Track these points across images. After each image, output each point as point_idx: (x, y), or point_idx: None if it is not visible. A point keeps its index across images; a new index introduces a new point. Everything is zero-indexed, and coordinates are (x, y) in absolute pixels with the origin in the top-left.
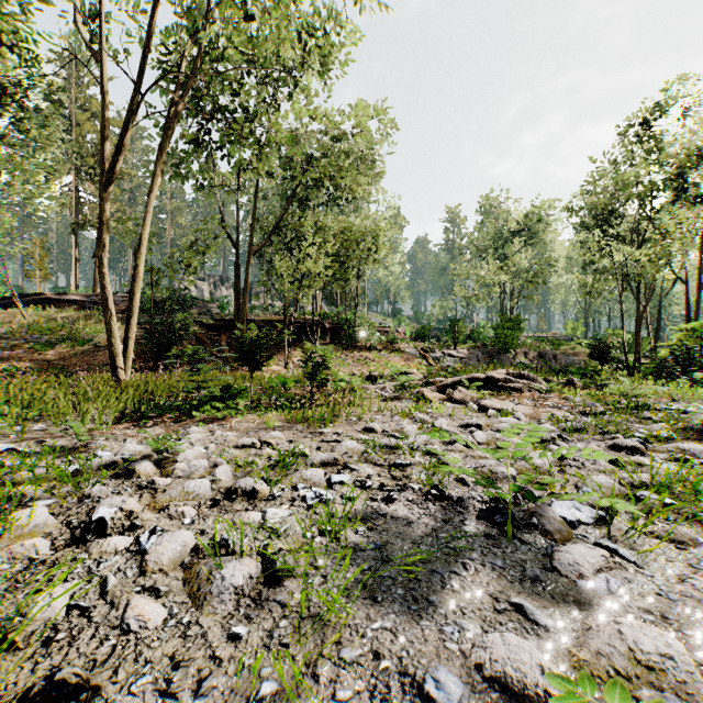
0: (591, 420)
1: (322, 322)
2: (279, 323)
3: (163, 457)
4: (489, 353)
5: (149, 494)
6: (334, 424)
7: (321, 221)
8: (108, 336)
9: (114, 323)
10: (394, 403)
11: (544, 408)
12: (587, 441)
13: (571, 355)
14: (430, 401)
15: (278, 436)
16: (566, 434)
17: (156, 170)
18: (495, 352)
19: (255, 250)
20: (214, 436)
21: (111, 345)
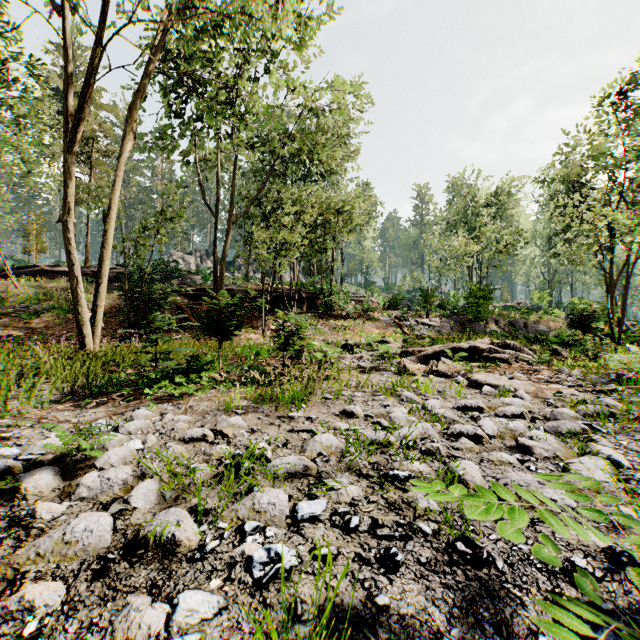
0: (627, 405)
1: (299, 291)
2: (258, 293)
3: (83, 457)
4: (461, 321)
5: (15, 541)
6: (307, 404)
7: (297, 193)
8: (74, 304)
9: (81, 290)
10: (374, 376)
11: (547, 384)
12: (625, 432)
13: (541, 323)
14: (412, 373)
15: (238, 423)
16: (590, 421)
17: (127, 134)
18: (467, 320)
19: (233, 221)
20: (163, 422)
21: (78, 313)
